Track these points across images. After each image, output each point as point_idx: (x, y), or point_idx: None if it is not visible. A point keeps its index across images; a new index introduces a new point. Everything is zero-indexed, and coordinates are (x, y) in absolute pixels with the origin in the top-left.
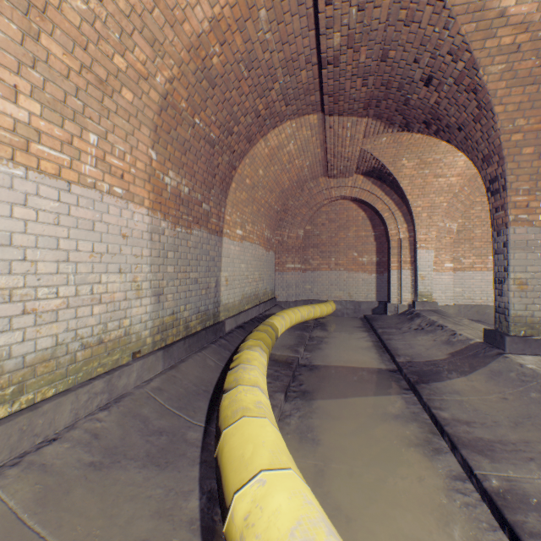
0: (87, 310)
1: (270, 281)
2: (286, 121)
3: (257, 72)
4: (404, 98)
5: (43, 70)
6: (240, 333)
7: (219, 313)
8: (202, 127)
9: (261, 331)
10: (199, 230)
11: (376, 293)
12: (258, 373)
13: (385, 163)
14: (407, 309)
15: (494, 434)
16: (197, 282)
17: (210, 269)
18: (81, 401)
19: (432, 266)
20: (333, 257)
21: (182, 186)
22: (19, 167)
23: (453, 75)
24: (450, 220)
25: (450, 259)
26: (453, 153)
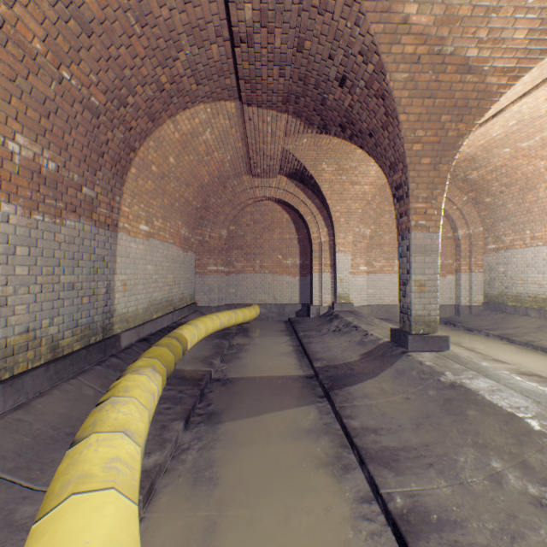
0: None
1: (190, 285)
2: (199, 103)
3: (154, 31)
4: (321, 97)
5: None
6: (142, 347)
7: (112, 325)
8: (76, 85)
9: (162, 346)
10: (78, 221)
11: (300, 296)
12: (134, 407)
13: (307, 166)
14: (328, 311)
15: (399, 441)
16: (74, 288)
17: (98, 271)
18: None
19: (349, 269)
20: (258, 259)
21: (43, 159)
22: None
23: (364, 78)
24: (364, 226)
25: (364, 262)
26: (366, 162)
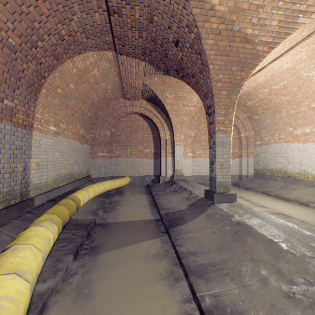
0: None
1: (86, 165)
2: (88, 51)
3: None
4: (165, 52)
5: None
6: (50, 205)
7: (28, 191)
8: None
9: (61, 205)
10: (0, 122)
11: (154, 171)
12: (30, 251)
13: (158, 94)
14: (170, 179)
15: (208, 259)
16: None
17: (17, 156)
18: None
19: (182, 155)
20: (129, 149)
21: None
22: None
23: (189, 42)
24: (190, 130)
25: (190, 151)
26: (192, 93)
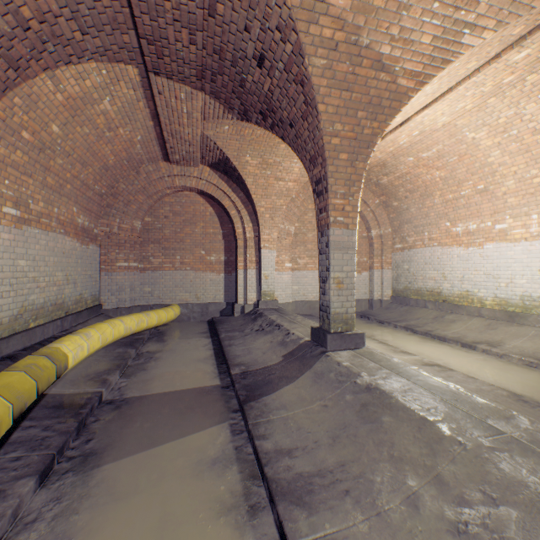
0: None
1: (92, 284)
2: (88, 60)
3: None
4: (240, 77)
5: None
6: (1, 369)
7: None
8: None
9: (17, 370)
10: None
11: (225, 294)
12: None
13: (230, 156)
14: (253, 309)
15: (315, 462)
16: None
17: None
18: None
19: (274, 266)
20: (179, 255)
21: None
22: None
23: (283, 59)
24: (289, 223)
25: (289, 259)
26: (290, 158)
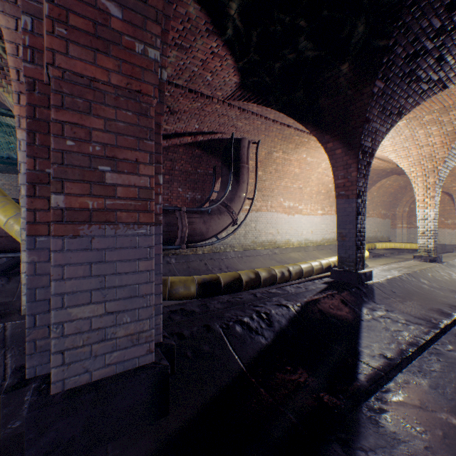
0: (332, 234)
1: (386, 233)
2: (381, 180)
3: None
4: None
5: (329, 203)
6: None
7: None
8: None
9: (368, 244)
10: None
11: None
12: None
13: None
14: None
15: None
16: None
17: None
18: (332, 246)
19: None
20: None
21: None
22: (327, 215)
23: None
24: None
25: None
26: None
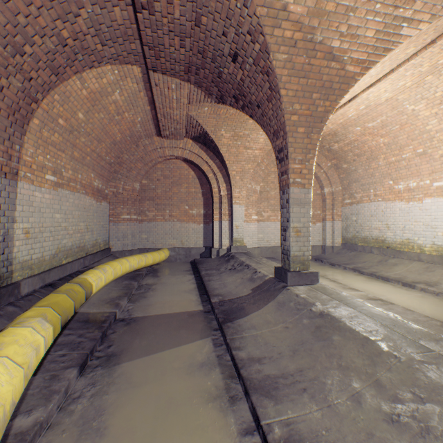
0: None
1: (104, 232)
2: (105, 64)
3: None
4: (218, 70)
5: None
6: (46, 293)
7: (11, 273)
8: None
9: (60, 292)
10: None
11: (204, 240)
12: (2, 369)
13: (209, 131)
14: (226, 252)
15: (279, 368)
16: None
17: None
18: None
19: (243, 218)
20: (168, 209)
21: None
22: None
23: (253, 56)
24: (255, 183)
25: (255, 212)
26: (257, 131)
